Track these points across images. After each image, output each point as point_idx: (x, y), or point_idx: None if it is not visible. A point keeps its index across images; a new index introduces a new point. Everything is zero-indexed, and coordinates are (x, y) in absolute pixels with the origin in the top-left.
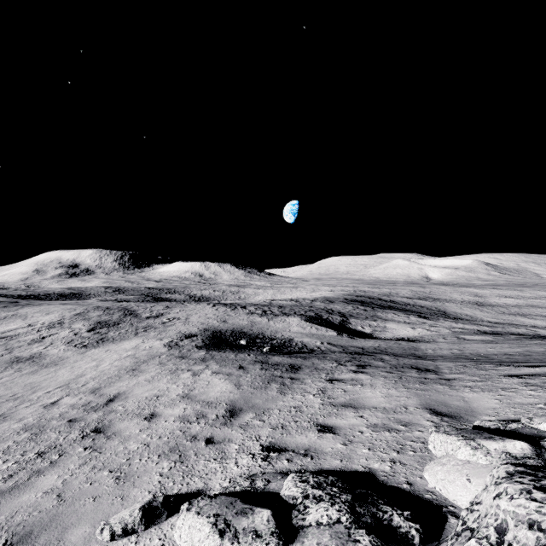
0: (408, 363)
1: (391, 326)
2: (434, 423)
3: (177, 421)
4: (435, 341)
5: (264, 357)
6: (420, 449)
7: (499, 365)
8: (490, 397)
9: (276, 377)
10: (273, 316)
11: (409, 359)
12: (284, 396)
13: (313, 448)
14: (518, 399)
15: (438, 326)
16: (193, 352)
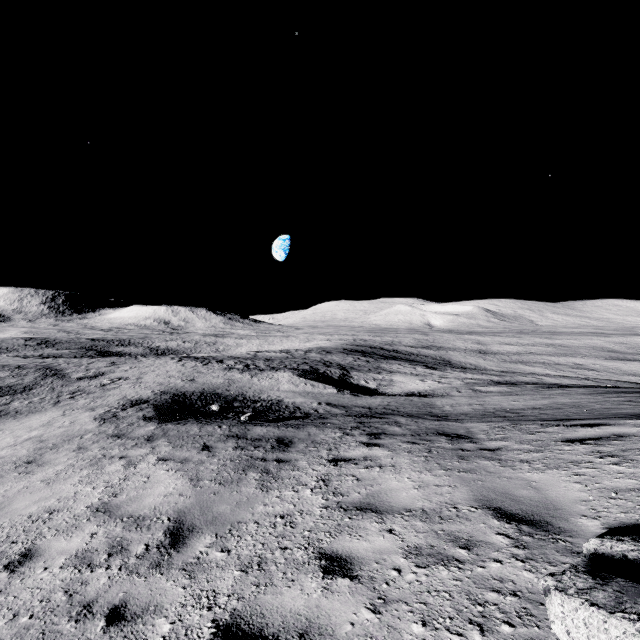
0: (431, 427)
1: (398, 379)
2: (512, 539)
3: (68, 567)
4: (450, 395)
5: (241, 429)
6: (517, 614)
7: (546, 425)
8: (567, 480)
9: (257, 460)
10: (258, 372)
11: (430, 421)
12: (267, 493)
13: (316, 627)
14: (608, 481)
15: (449, 377)
16: (136, 427)
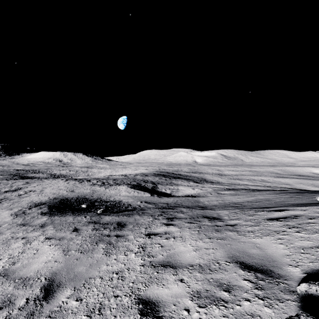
0: (199, 213)
1: (181, 188)
2: (253, 283)
3: None
4: (207, 196)
5: (97, 218)
6: None
7: (257, 211)
8: (275, 242)
9: (104, 236)
10: (109, 186)
11: (198, 210)
12: (109, 257)
13: None
14: (297, 242)
15: (206, 187)
16: (36, 219)
